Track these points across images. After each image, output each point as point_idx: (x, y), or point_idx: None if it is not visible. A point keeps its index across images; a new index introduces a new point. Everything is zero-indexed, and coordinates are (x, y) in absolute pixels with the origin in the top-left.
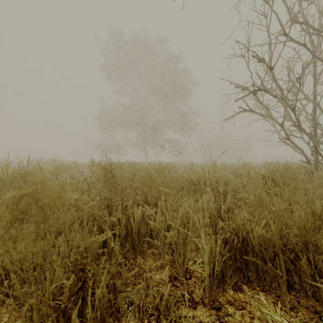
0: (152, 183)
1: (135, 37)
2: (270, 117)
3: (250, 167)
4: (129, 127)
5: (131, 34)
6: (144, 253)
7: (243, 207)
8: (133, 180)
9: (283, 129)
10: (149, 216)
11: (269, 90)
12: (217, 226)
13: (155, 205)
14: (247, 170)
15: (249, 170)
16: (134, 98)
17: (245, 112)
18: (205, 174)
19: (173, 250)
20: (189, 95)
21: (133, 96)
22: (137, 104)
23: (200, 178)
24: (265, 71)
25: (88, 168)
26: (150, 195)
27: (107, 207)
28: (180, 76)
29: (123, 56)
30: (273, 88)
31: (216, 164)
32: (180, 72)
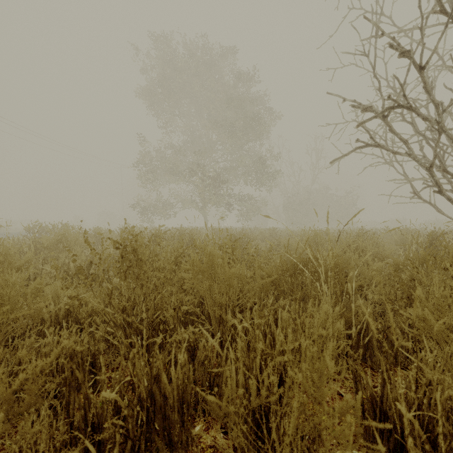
0: (214, 275)
1: (190, 46)
2: (409, 156)
3: (372, 238)
4: (181, 178)
5: (184, 42)
6: (195, 447)
7: (426, 343)
8: (180, 264)
9: (433, 176)
10: (207, 351)
11: (415, 107)
12: (362, 386)
13: (220, 321)
14: (371, 243)
15: (428, 256)
16: (188, 136)
17: (356, 152)
18: (313, 256)
19: (263, 443)
20: (267, 131)
21: (187, 133)
22: (192, 144)
23: (304, 264)
24: (390, 87)
25: (115, 238)
26: (210, 297)
27: (122, 326)
28: (255, 103)
29: (173, 74)
30: (416, 106)
31: (318, 234)
32: (255, 98)
